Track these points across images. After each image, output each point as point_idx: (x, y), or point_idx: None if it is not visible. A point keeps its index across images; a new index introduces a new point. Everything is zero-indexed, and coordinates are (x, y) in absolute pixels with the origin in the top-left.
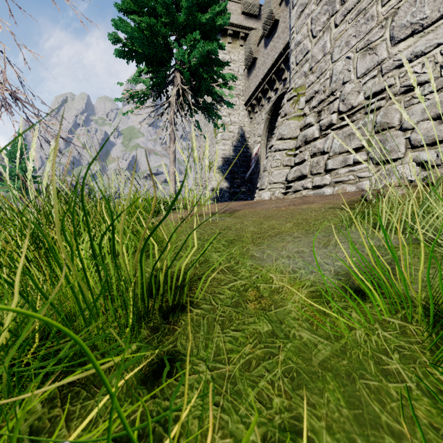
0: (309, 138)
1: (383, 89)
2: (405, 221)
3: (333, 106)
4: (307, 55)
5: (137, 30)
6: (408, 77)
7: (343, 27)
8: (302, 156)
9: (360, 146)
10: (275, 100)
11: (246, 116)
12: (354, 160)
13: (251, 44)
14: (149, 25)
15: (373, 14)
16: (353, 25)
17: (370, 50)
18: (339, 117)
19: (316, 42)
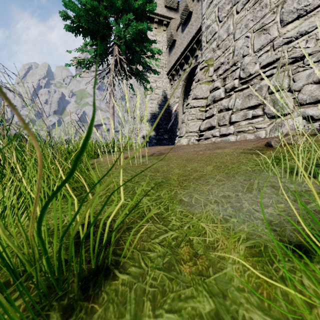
0: (216, 98)
1: (275, 60)
2: (316, 165)
3: (235, 74)
4: (215, 35)
5: (83, 10)
6: (295, 51)
7: (243, 13)
8: (212, 112)
9: (257, 104)
10: (189, 71)
11: (167, 83)
12: (253, 114)
13: (172, 29)
14: (92, 6)
15: (266, 3)
16: (251, 12)
17: (264, 31)
18: (240, 82)
19: (222, 25)
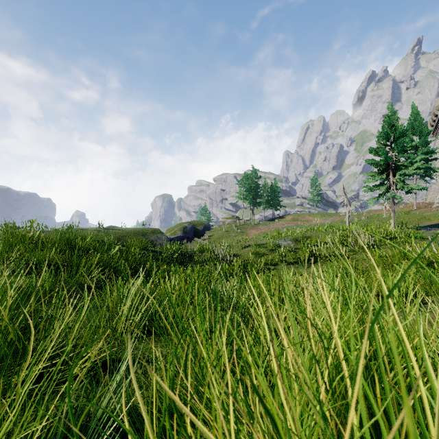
0: None
1: None
2: None
3: None
4: None
5: None
6: None
7: None
8: None
9: None
10: None
11: None
12: None
13: None
14: None
15: None
16: None
17: None
18: None
19: None
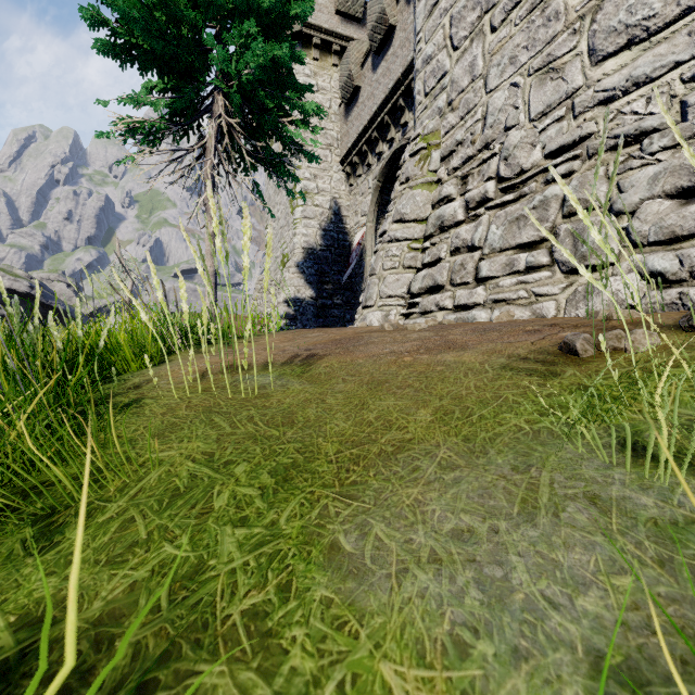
0: (447, 222)
1: (577, 141)
2: None
3: (488, 168)
4: (444, 79)
5: (138, 7)
6: (622, 121)
7: (506, 31)
8: (436, 252)
9: (538, 239)
10: (389, 158)
11: (342, 182)
12: (528, 263)
13: (351, 64)
14: None
15: (558, 9)
16: (523, 29)
17: (553, 73)
18: (499, 187)
19: (459, 57)
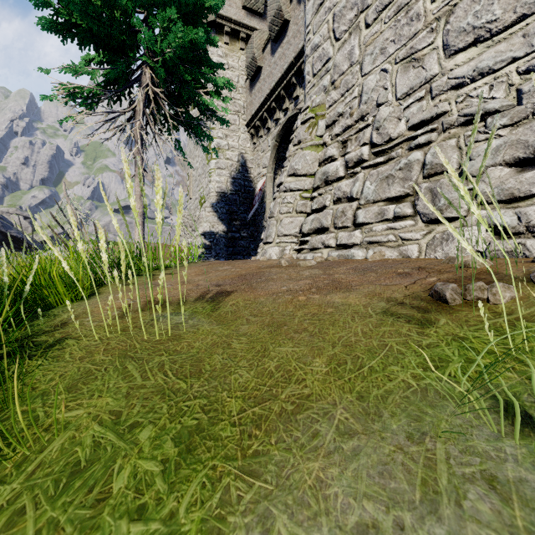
0: (331, 177)
1: (434, 117)
2: None
3: (363, 136)
4: (328, 63)
5: None
6: (470, 103)
7: (377, 28)
8: (322, 201)
9: (403, 194)
10: (284, 123)
11: (248, 140)
12: (396, 213)
13: (254, 48)
14: None
15: (419, 11)
16: (391, 26)
17: (415, 62)
18: (372, 151)
19: (340, 47)
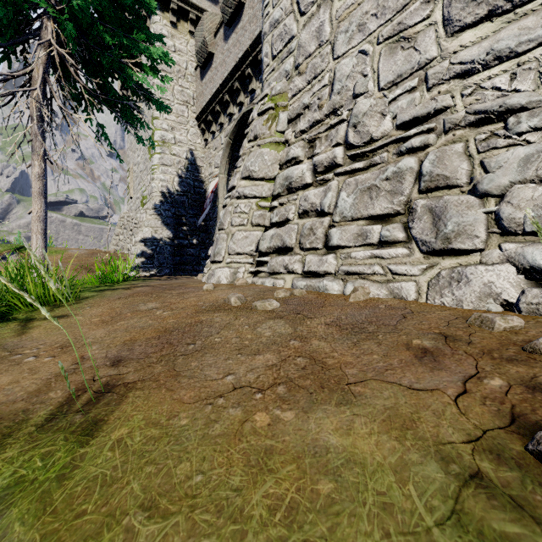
0: (295, 183)
1: (432, 113)
2: None
3: (336, 134)
4: (291, 42)
5: None
6: (482, 97)
7: None
8: (284, 213)
9: (392, 212)
10: (239, 119)
11: (198, 136)
12: (383, 237)
13: (205, 31)
14: None
15: None
16: None
17: (405, 42)
18: (348, 153)
19: (306, 22)
